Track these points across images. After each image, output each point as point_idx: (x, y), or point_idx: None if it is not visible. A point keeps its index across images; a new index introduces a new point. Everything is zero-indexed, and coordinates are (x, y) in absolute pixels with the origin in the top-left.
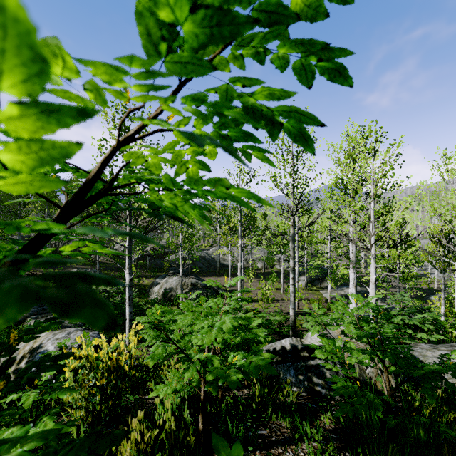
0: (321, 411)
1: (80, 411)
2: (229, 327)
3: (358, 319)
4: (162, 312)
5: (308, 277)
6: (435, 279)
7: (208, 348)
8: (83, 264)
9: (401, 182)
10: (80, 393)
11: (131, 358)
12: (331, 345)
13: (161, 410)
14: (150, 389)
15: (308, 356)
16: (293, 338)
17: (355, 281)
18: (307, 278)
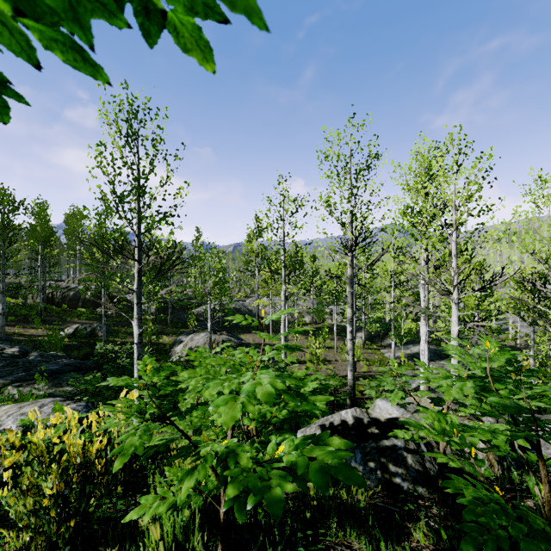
0: (407, 518)
1: (26, 533)
2: (268, 392)
3: (484, 378)
4: (156, 369)
5: (367, 333)
6: (518, 335)
7: (232, 429)
8: (87, 319)
9: (492, 205)
10: (23, 505)
11: (113, 444)
12: (443, 422)
13: (164, 523)
14: (155, 485)
15: (379, 433)
16: (356, 408)
17: (427, 335)
18: (365, 335)
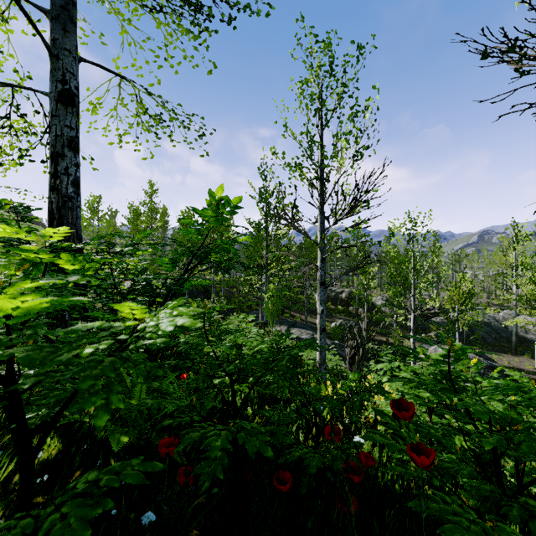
0: None
1: None
2: None
3: None
4: None
5: None
6: None
7: None
8: (344, 315)
9: None
10: None
11: None
12: None
13: None
14: None
15: None
16: None
17: None
18: None
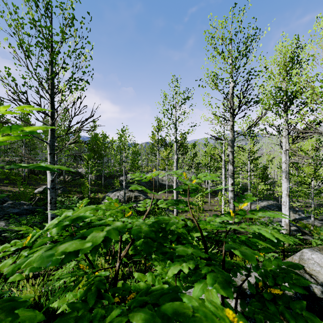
0: None
1: None
2: None
3: None
4: None
5: None
6: None
7: None
8: None
9: None
10: None
11: None
12: None
13: None
14: None
15: None
16: None
17: (288, 190)
18: None
